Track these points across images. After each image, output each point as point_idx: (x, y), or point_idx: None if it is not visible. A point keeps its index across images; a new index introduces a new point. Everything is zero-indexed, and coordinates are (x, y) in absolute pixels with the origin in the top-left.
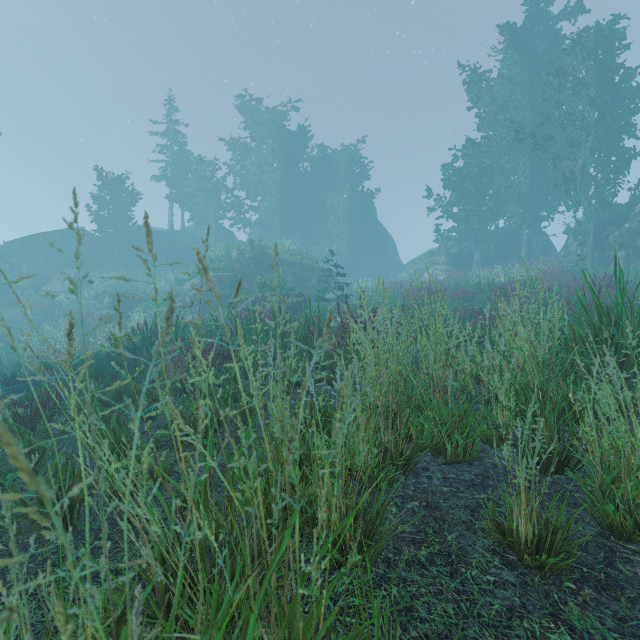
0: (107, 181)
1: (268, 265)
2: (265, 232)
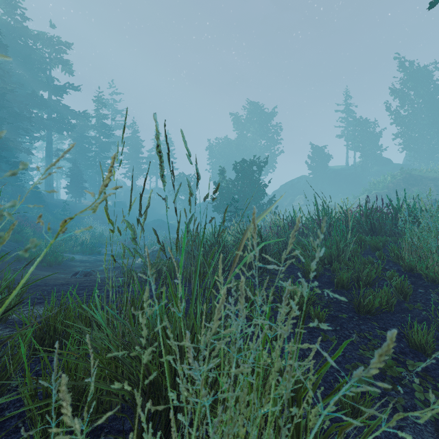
0: (315, 150)
1: (413, 182)
2: (417, 155)
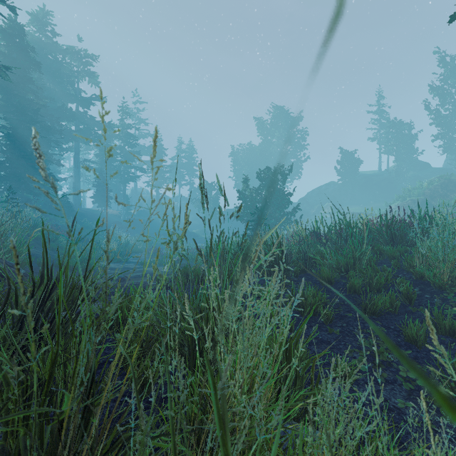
0: (345, 155)
1: (453, 188)
2: None
